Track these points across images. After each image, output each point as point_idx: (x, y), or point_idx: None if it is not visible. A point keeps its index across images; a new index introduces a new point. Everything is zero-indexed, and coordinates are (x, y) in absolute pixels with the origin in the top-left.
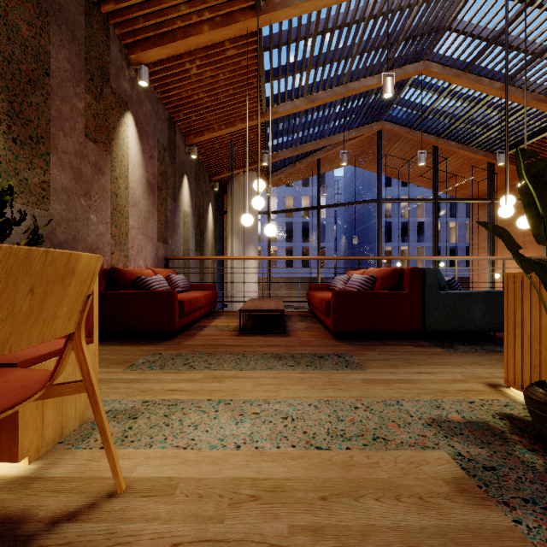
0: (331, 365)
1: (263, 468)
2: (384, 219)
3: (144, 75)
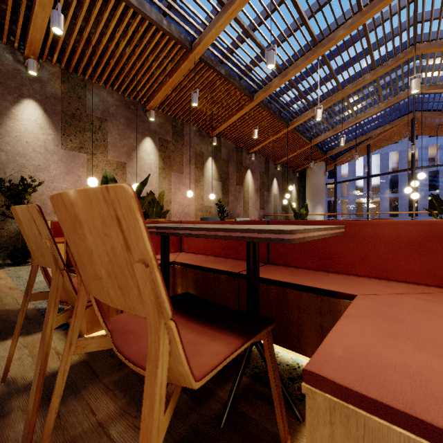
0: None
1: None
2: None
3: (252, 157)
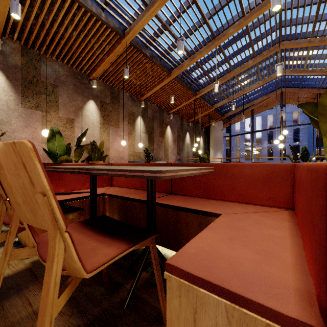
0: None
1: None
2: None
3: (171, 116)
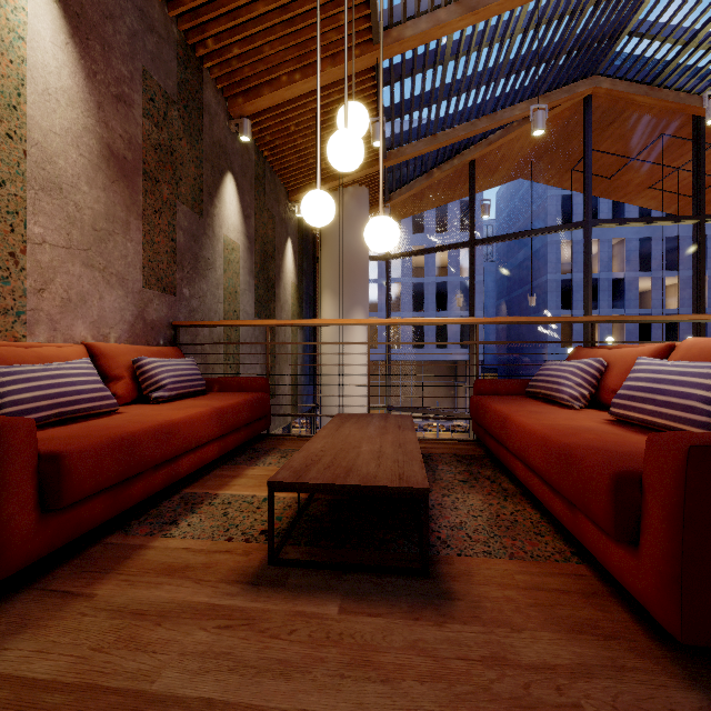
0: None
1: None
2: (560, 275)
3: None
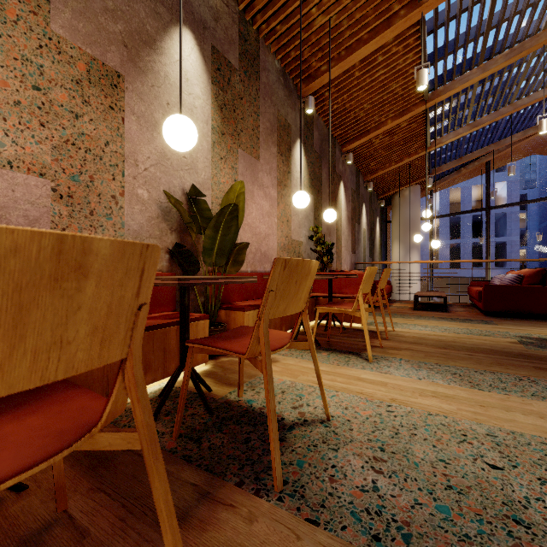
0: (475, 322)
1: (437, 333)
2: None
3: (350, 158)
